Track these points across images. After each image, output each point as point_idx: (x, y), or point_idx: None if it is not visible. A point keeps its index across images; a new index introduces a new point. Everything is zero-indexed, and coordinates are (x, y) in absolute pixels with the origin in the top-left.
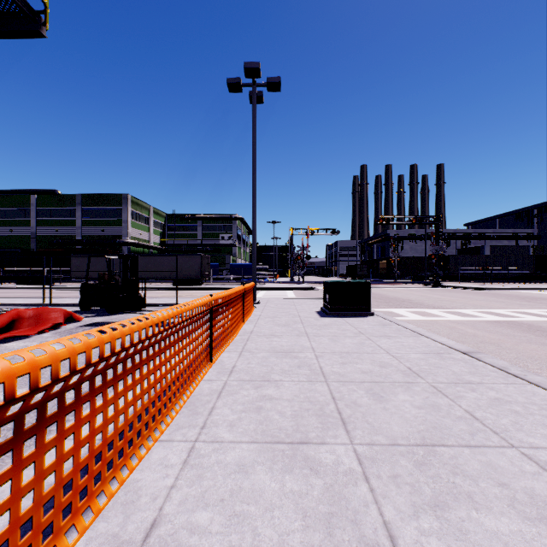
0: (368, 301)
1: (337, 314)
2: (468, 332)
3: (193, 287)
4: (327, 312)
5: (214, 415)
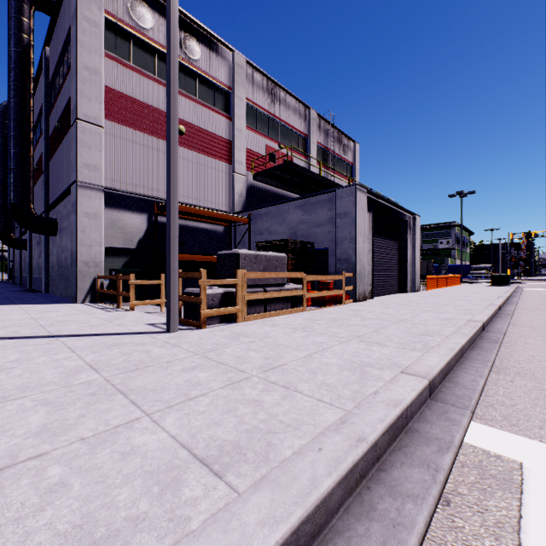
0: (507, 281)
1: (493, 285)
2: (545, 291)
3: (423, 280)
4: (489, 285)
5: (448, 288)
